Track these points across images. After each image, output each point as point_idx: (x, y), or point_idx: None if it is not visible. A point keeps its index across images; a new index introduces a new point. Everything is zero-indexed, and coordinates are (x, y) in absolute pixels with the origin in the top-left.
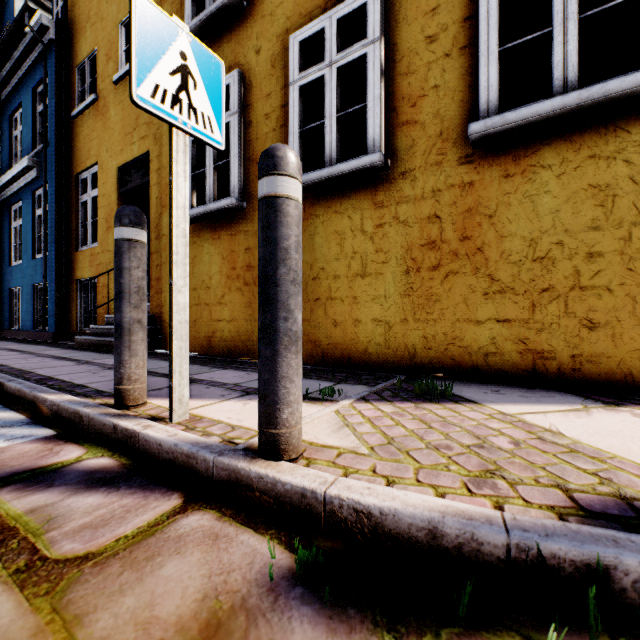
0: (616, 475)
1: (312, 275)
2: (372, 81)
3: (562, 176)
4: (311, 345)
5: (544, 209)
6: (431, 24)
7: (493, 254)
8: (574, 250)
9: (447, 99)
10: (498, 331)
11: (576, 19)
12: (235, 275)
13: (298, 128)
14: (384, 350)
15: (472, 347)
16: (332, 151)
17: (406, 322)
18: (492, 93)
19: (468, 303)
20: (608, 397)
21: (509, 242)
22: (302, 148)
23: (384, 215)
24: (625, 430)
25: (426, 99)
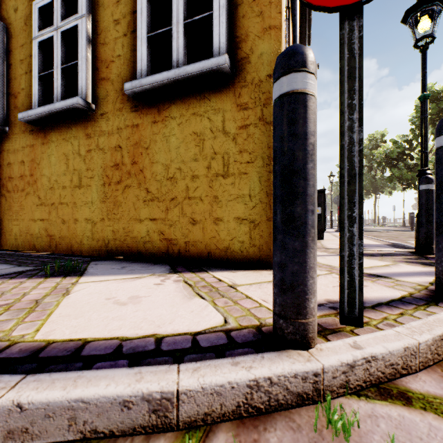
0: (4, 323)
1: (50, 185)
2: (81, 45)
3: (181, 125)
4: (49, 238)
5: (172, 146)
6: (117, 11)
7: (148, 174)
8: (186, 173)
9: (125, 65)
10: (151, 226)
11: (182, 23)
12: (1, 184)
13: (38, 73)
14: (91, 241)
15: (138, 237)
16: (58, 93)
17: (103, 221)
18: (143, 65)
19: (136, 207)
20: (187, 268)
21: (156, 166)
22: (43, 89)
23: (91, 143)
24: (123, 289)
25: (114, 64)
